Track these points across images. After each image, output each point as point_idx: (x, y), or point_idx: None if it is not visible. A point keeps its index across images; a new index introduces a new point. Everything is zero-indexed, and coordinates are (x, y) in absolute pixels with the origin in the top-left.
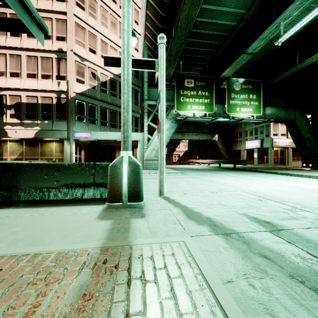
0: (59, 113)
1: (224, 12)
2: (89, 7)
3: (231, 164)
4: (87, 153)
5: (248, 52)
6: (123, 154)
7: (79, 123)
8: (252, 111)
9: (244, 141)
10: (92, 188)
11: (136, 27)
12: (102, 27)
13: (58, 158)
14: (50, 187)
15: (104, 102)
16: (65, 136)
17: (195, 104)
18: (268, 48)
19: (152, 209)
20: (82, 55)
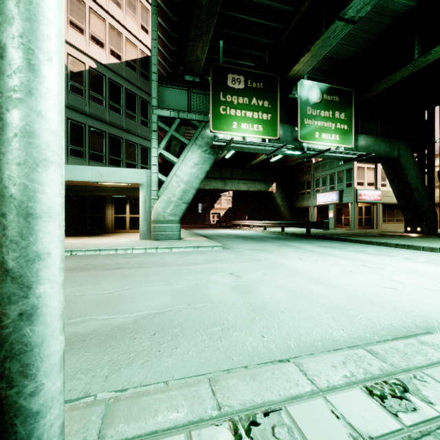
0: None
1: None
2: None
3: (296, 228)
4: None
5: (347, 18)
6: None
7: None
8: (338, 140)
9: (314, 193)
10: None
11: None
12: None
13: None
14: None
15: (76, 110)
16: None
17: (246, 120)
18: (367, 32)
19: None
20: None
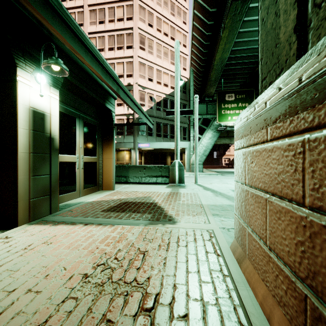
0: (128, 129)
1: (257, 40)
2: (148, 47)
3: None
4: (145, 158)
5: None
6: (175, 161)
7: (141, 137)
8: None
9: None
10: (160, 178)
11: (184, 49)
12: (157, 59)
13: (128, 163)
14: (142, 176)
15: (159, 118)
16: (132, 146)
17: (235, 115)
18: None
19: (189, 187)
20: (143, 85)
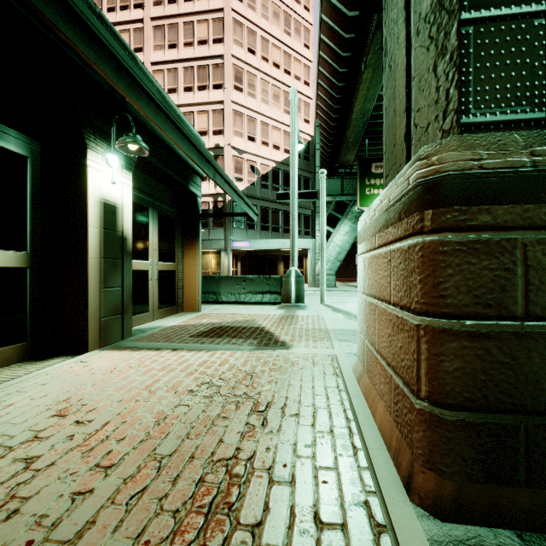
0: (216, 219)
1: None
2: (248, 86)
3: None
4: (243, 265)
5: None
6: (291, 269)
7: (237, 230)
8: None
9: None
10: (268, 295)
11: (306, 89)
12: (263, 105)
13: (215, 272)
14: (240, 293)
15: (265, 200)
16: (222, 246)
17: None
18: None
19: (311, 308)
20: (240, 148)
